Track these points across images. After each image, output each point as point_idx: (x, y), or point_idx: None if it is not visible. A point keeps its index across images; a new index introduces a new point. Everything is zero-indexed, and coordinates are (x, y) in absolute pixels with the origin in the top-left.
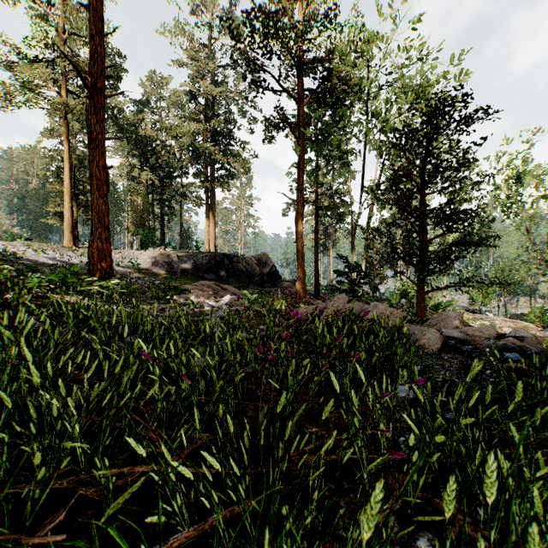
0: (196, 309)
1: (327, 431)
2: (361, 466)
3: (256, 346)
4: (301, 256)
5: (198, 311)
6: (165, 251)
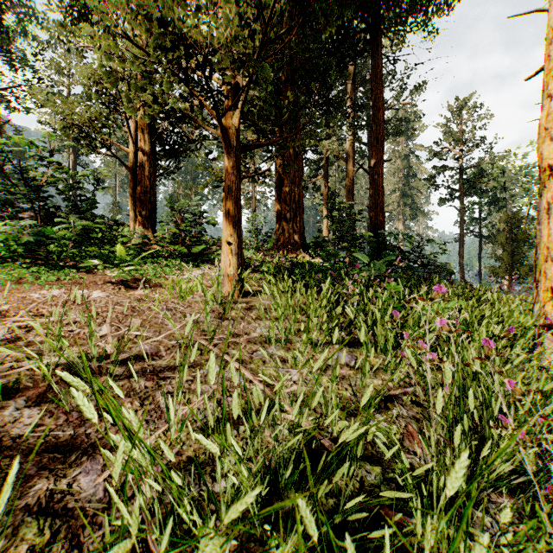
0: None
1: None
2: None
3: None
4: (462, 270)
5: None
6: None
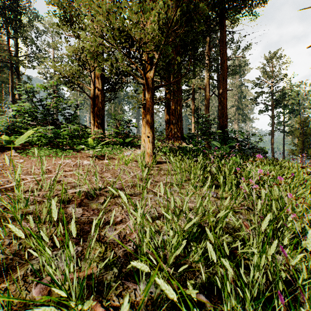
0: None
1: None
2: None
3: None
4: (273, 152)
5: None
6: None
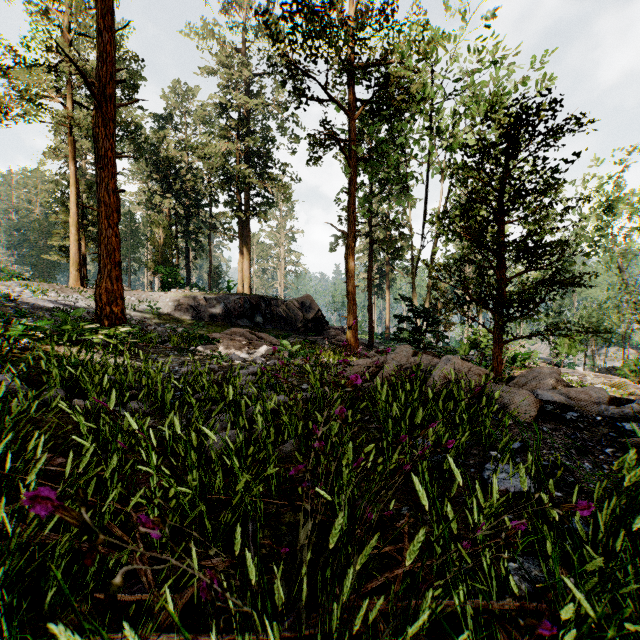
0: (225, 363)
1: (400, 549)
2: (464, 628)
3: (297, 415)
4: (352, 298)
5: (226, 365)
6: (191, 293)
